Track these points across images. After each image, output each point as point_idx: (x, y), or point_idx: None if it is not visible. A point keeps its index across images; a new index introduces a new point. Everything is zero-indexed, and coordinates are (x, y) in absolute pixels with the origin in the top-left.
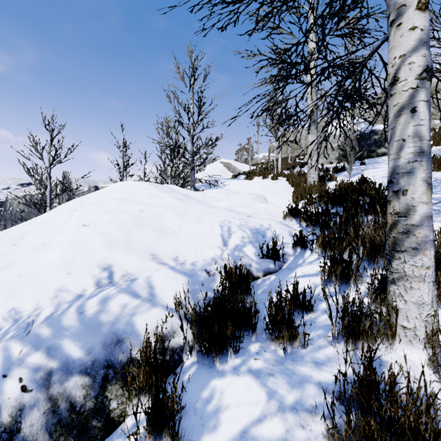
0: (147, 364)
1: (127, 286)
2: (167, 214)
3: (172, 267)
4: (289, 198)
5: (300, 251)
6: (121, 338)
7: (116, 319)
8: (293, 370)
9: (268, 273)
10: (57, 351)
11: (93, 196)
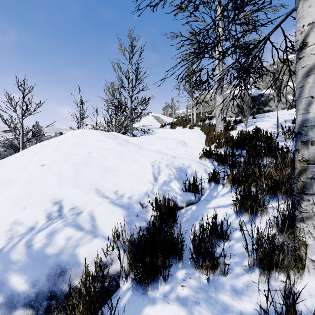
0: (87, 294)
1: (73, 220)
2: (110, 156)
3: (112, 201)
4: (203, 142)
5: (214, 185)
6: (64, 269)
7: (61, 251)
8: (216, 298)
9: (190, 203)
10: (3, 285)
11: (54, 140)
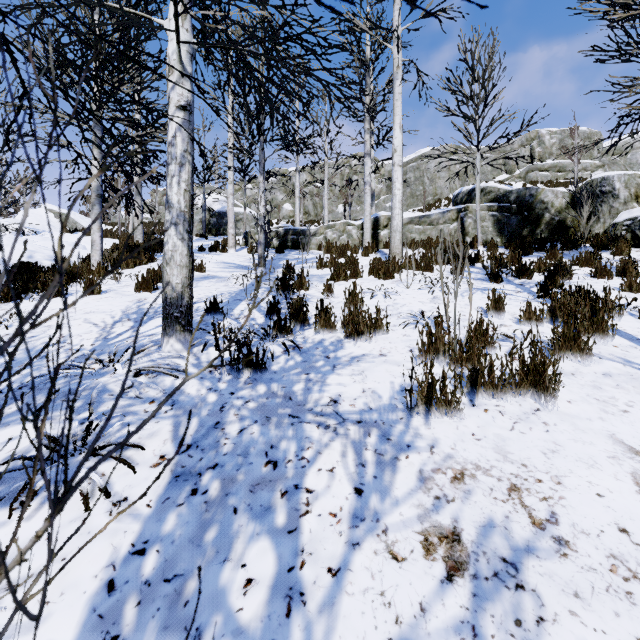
0: None
1: None
2: None
3: None
4: None
5: None
6: None
7: None
8: None
9: None
10: None
11: None
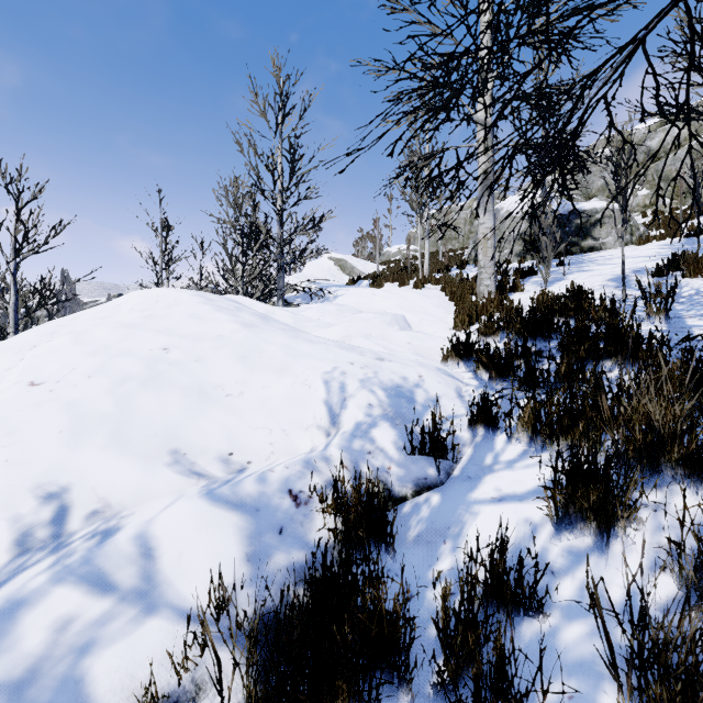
0: None
1: (84, 558)
2: (218, 357)
3: (211, 489)
4: (448, 320)
5: (483, 434)
6: None
7: (33, 671)
8: None
9: (424, 487)
10: None
11: (84, 315)
